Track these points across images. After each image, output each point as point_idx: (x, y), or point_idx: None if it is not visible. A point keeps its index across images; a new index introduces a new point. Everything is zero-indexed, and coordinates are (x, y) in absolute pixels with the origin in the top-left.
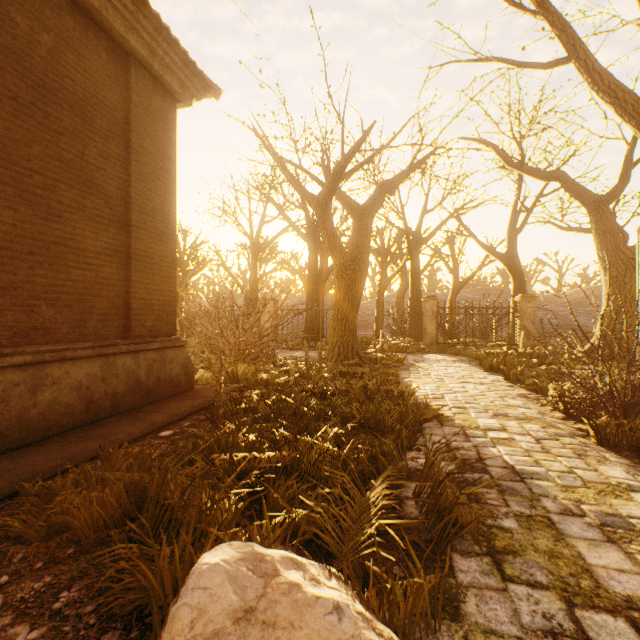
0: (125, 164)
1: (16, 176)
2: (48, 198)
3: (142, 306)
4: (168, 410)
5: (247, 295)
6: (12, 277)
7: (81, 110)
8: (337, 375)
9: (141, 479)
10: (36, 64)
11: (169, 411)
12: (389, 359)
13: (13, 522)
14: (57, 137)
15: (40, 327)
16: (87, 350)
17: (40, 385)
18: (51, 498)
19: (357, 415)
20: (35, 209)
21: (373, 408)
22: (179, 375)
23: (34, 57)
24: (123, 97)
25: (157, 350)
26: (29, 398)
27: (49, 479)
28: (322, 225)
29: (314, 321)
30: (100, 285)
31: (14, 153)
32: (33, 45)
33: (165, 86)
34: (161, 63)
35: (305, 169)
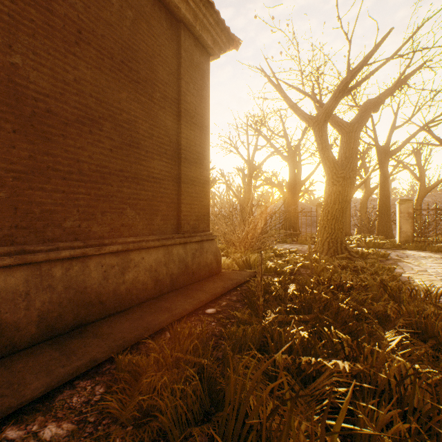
0: (177, 104)
1: (112, 114)
2: (131, 130)
3: (188, 209)
4: (207, 289)
5: (241, 203)
6: (109, 188)
7: (150, 65)
8: (336, 267)
9: (209, 367)
10: (124, 32)
11: (208, 290)
12: (374, 254)
13: (112, 402)
14: (136, 85)
15: (126, 224)
16: (155, 242)
17: (126, 267)
18: (138, 374)
19: (391, 314)
20: (123, 138)
21: (415, 310)
22: (212, 261)
23: (122, 27)
24: (176, 54)
25: (197, 242)
26: (120, 277)
27: (134, 346)
28: (318, 141)
29: (293, 221)
30: (162, 194)
31: (111, 98)
32: (122, 19)
33: (202, 44)
34: (200, 25)
35: (307, 93)
